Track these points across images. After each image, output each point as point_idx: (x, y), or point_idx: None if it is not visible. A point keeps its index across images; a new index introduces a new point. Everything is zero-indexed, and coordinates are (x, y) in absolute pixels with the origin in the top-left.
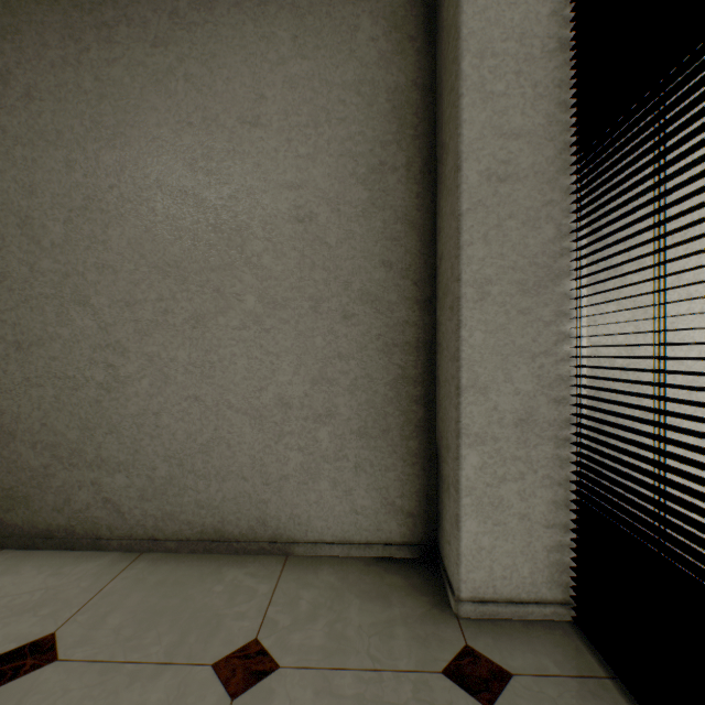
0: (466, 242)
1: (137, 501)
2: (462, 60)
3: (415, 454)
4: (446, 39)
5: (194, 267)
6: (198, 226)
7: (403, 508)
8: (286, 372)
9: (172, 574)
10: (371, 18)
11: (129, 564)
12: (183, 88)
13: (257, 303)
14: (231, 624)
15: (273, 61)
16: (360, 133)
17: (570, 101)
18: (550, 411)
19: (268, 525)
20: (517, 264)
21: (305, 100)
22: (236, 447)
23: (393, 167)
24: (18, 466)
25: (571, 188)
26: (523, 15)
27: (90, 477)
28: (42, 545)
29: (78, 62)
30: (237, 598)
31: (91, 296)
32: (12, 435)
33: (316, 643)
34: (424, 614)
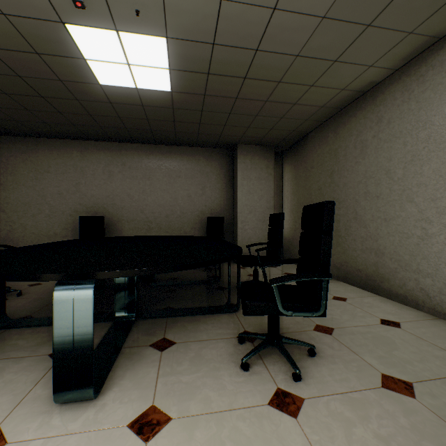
0: None
1: (436, 293)
2: None
3: None
4: None
5: None
6: None
7: None
8: None
9: None
10: None
11: (431, 319)
12: None
13: None
14: None
15: None
16: None
17: None
18: None
19: None
20: None
21: None
22: None
23: None
24: (384, 266)
25: None
26: None
27: (413, 277)
28: (393, 299)
29: (408, 99)
30: None
31: (414, 198)
32: (382, 254)
33: None
34: None
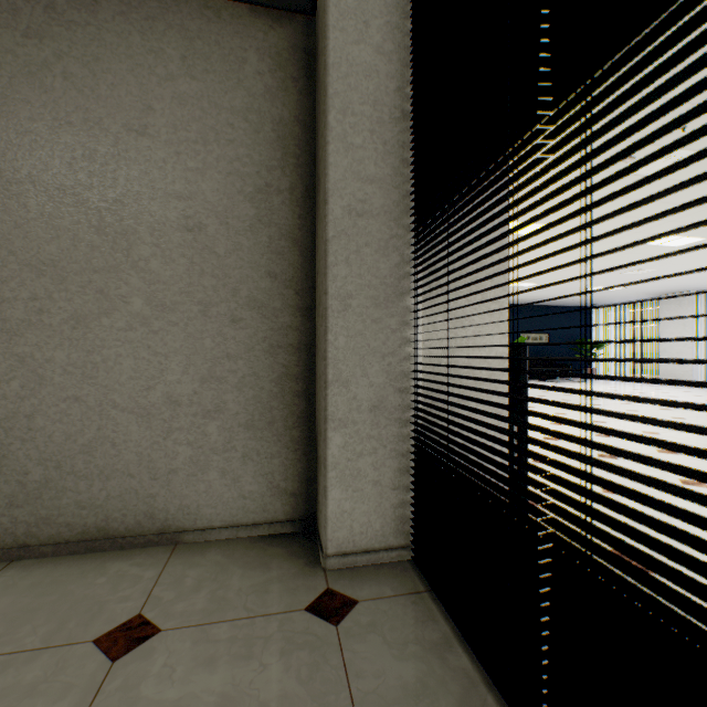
0: (332, 263)
1: (5, 509)
2: (328, 113)
3: (298, 441)
4: (320, 90)
5: (74, 267)
6: (79, 226)
7: (287, 489)
8: (176, 372)
9: (48, 576)
10: (258, 54)
11: None
12: (61, 85)
13: (144, 305)
14: (115, 606)
15: (162, 75)
16: (248, 156)
17: (410, 160)
18: (396, 399)
19: (156, 518)
20: (371, 283)
21: (195, 118)
22: (122, 446)
23: (278, 190)
24: None
25: (411, 227)
26: (376, 87)
27: None
28: None
29: None
30: (121, 586)
31: None
32: None
33: (198, 608)
34: (298, 571)
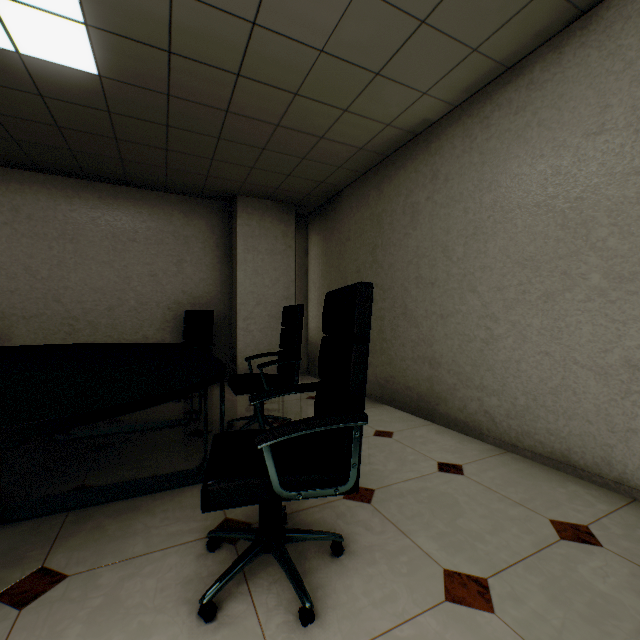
0: None
1: (503, 417)
2: None
3: None
4: None
5: (544, 258)
6: (547, 228)
7: None
8: (633, 338)
9: (526, 469)
10: None
11: (498, 454)
12: (535, 133)
13: (600, 279)
14: (567, 510)
15: (618, 70)
16: None
17: None
18: None
19: (612, 467)
20: None
21: None
22: (580, 395)
23: None
24: (441, 381)
25: None
26: None
27: (476, 395)
28: (452, 428)
29: (470, 149)
30: (574, 501)
31: (477, 286)
32: (438, 364)
33: None
34: None
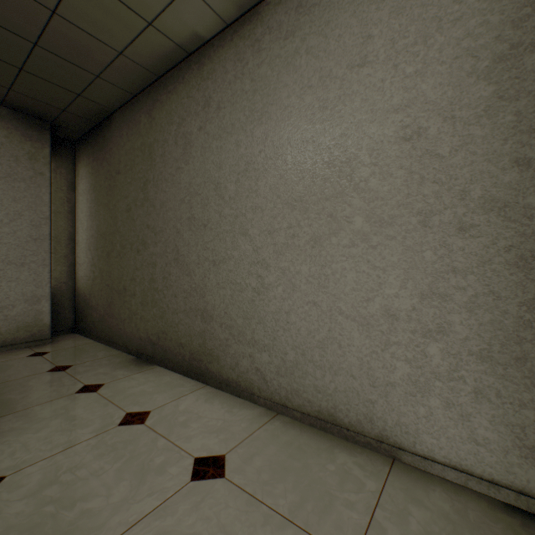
0: None
1: (274, 375)
2: None
3: None
4: None
5: (312, 199)
6: (316, 166)
7: None
8: (392, 286)
9: (296, 439)
10: None
11: (269, 419)
12: (304, 61)
13: (363, 223)
14: (341, 508)
15: None
16: (481, 24)
17: None
18: None
19: (374, 424)
20: None
21: (412, 20)
22: (345, 348)
23: (532, 44)
24: (214, 336)
25: None
26: None
27: (248, 351)
28: (224, 389)
29: (242, 74)
30: (346, 484)
31: (249, 229)
32: (211, 317)
33: None
34: None
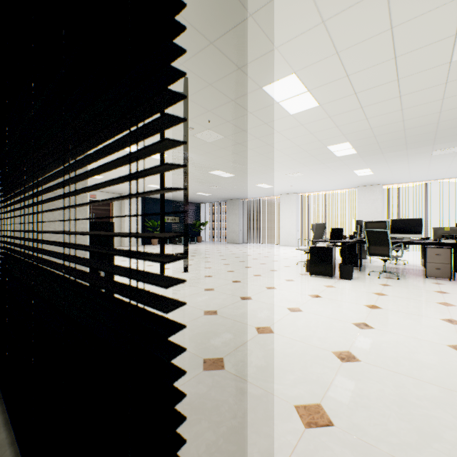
0: None
1: None
2: None
3: None
4: None
5: None
6: None
7: None
8: None
9: None
10: None
11: None
12: None
13: None
14: None
15: None
16: None
17: None
18: None
19: None
20: None
21: None
22: None
23: None
24: None
25: None
26: None
27: None
28: None
29: None
30: None
31: None
32: None
33: None
34: None
